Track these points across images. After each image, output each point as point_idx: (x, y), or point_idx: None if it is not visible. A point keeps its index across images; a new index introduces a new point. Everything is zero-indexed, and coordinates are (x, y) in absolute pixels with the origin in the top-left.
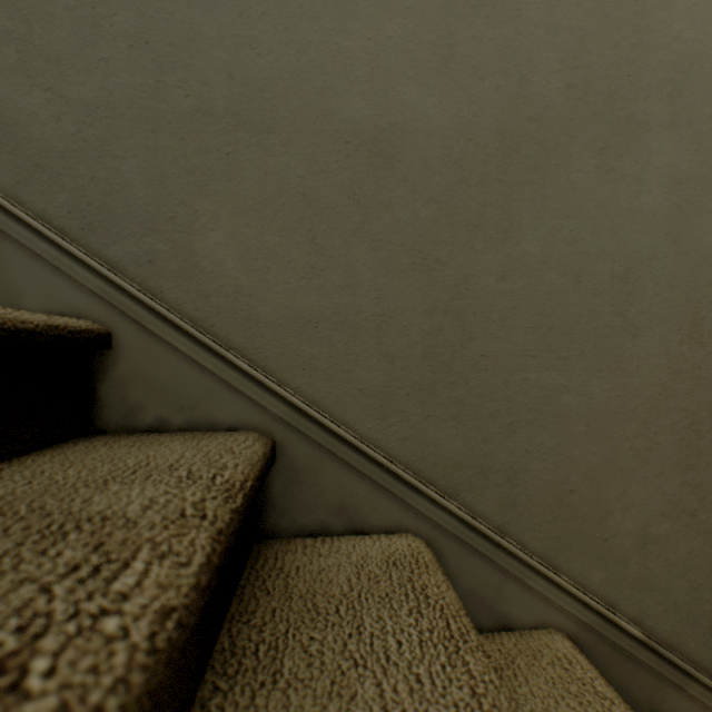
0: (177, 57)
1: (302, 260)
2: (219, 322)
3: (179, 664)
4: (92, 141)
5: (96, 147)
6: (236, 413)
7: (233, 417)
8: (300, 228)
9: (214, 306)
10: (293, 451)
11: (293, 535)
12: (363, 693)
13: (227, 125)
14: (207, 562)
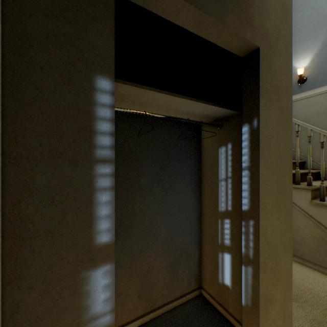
0: (311, 137)
1: (326, 154)
2: (316, 160)
3: (313, 177)
4: (303, 145)
5: (303, 146)
6: (318, 168)
7: (318, 169)
8: (326, 151)
9: (315, 159)
10: (325, 172)
11: (325, 180)
12: (326, 181)
13: (317, 142)
14: (315, 171)
